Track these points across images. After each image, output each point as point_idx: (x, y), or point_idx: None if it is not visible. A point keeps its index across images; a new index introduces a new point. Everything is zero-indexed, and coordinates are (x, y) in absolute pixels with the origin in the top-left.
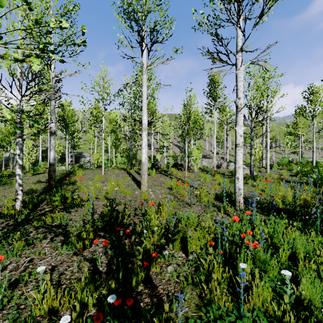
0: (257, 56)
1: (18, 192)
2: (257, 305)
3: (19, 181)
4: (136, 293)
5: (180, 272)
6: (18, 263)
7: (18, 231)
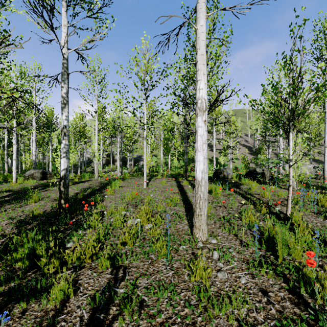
0: None
1: None
2: None
3: None
4: None
5: None
6: None
7: None
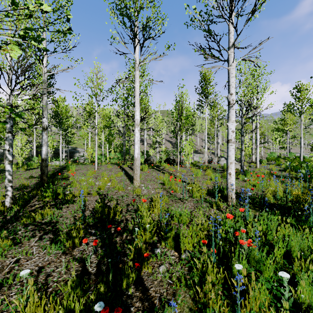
0: (249, 52)
1: (7, 188)
2: (254, 309)
3: (9, 177)
4: (126, 296)
5: (173, 272)
6: (4, 264)
7: (6, 229)
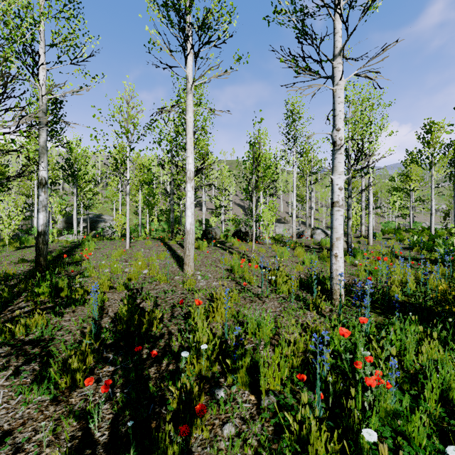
0: (367, 63)
1: None
2: None
3: None
4: None
5: (247, 438)
6: None
7: None
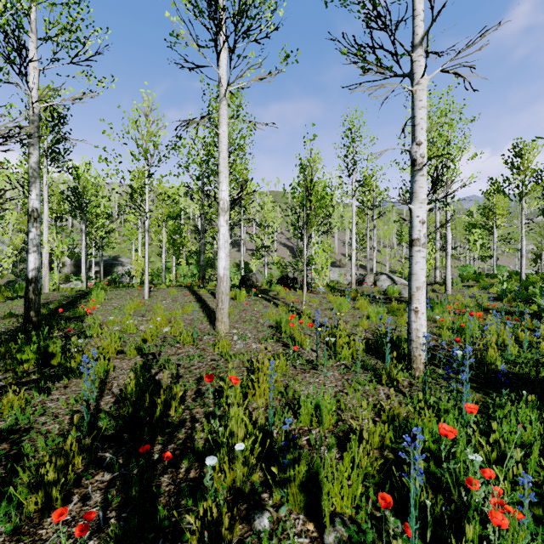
0: (458, 54)
1: None
2: None
3: None
4: None
5: None
6: None
7: None
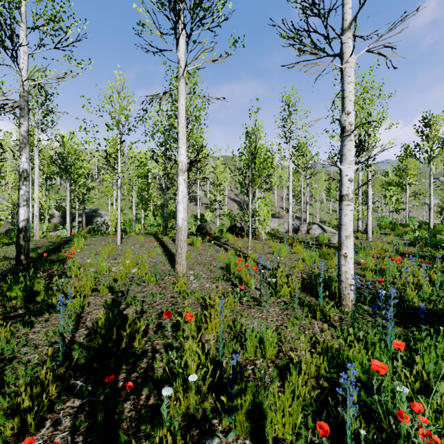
0: (381, 36)
1: None
2: None
3: None
4: None
5: None
6: None
7: None
